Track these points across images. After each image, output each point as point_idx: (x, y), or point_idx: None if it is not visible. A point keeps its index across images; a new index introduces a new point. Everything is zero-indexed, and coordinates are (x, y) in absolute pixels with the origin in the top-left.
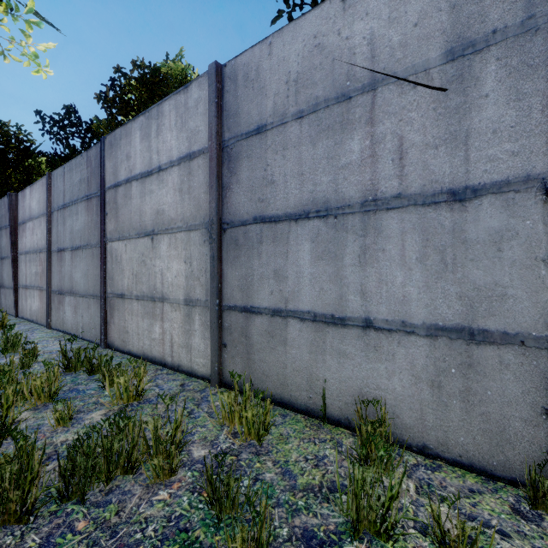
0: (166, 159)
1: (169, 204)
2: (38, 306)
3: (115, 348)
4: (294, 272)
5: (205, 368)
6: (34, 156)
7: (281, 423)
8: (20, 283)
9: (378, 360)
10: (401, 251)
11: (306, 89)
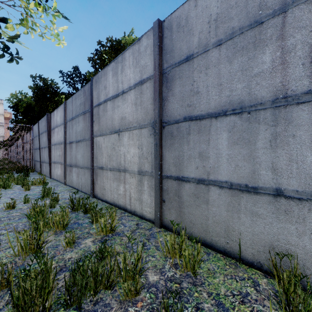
0: (127, 86)
1: (128, 113)
2: (60, 173)
3: (98, 198)
4: (214, 154)
5: (151, 214)
6: (59, 95)
7: (206, 259)
8: (52, 160)
9: (288, 222)
10: (311, 136)
11: (224, 24)
